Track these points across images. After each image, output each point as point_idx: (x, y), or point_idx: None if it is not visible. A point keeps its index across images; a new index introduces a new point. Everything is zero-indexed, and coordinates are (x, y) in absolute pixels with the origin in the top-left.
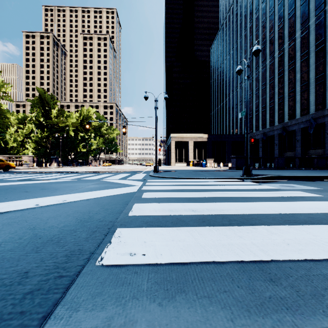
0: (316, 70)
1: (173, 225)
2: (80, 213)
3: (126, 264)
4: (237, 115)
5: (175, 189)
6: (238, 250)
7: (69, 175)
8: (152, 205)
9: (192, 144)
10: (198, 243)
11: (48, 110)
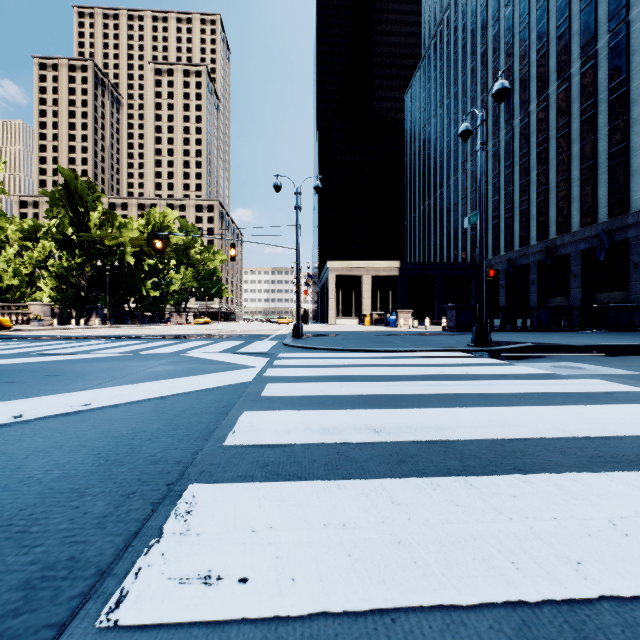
0: (612, 137)
1: (330, 474)
2: (111, 438)
3: (189, 621)
4: (457, 225)
5: (334, 376)
6: (500, 559)
7: (119, 343)
8: (282, 417)
9: (369, 281)
10: (392, 535)
11: (83, 214)
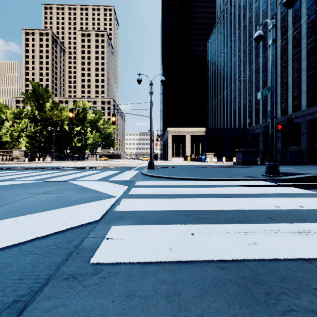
0: None
1: None
2: None
3: None
4: (235, 109)
5: (180, 211)
6: None
7: (43, 172)
8: None
9: (189, 138)
10: None
11: (42, 104)
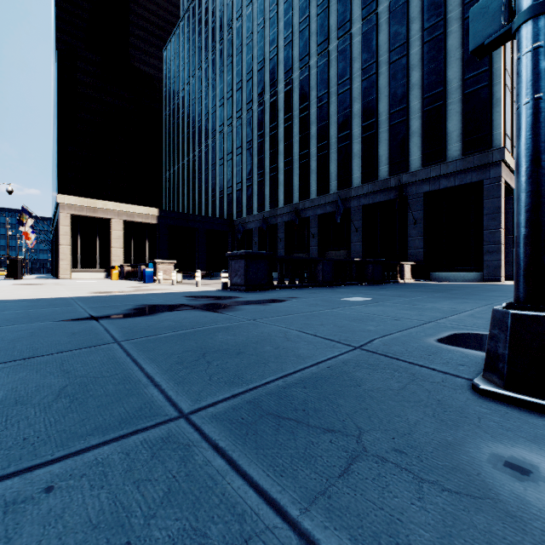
0: (340, 125)
1: None
2: None
3: None
4: (215, 184)
5: None
6: None
7: None
8: None
9: (121, 227)
10: None
11: None
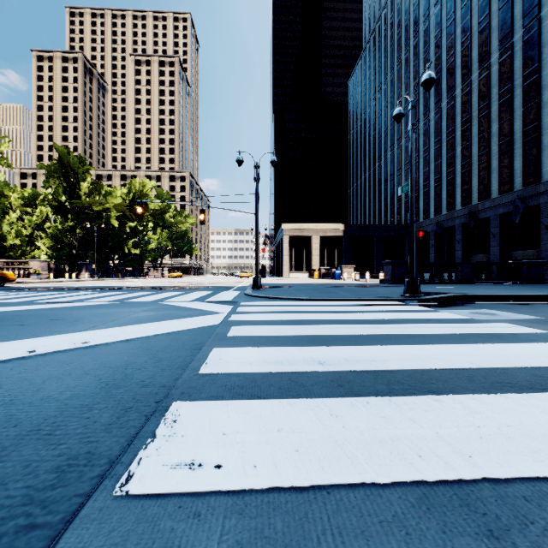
0: (526, 117)
1: (283, 395)
2: (108, 368)
3: (179, 492)
4: (393, 193)
5: (287, 320)
6: (411, 453)
7: (106, 293)
8: (245, 352)
9: (318, 241)
10: (330, 437)
11: (74, 184)
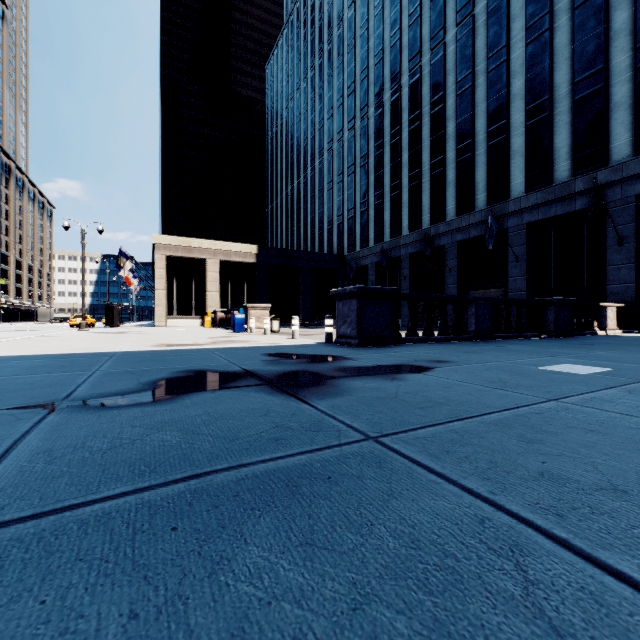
0: (491, 114)
1: None
2: None
3: None
4: (323, 213)
5: None
6: None
7: None
8: None
9: (217, 268)
10: None
11: None
